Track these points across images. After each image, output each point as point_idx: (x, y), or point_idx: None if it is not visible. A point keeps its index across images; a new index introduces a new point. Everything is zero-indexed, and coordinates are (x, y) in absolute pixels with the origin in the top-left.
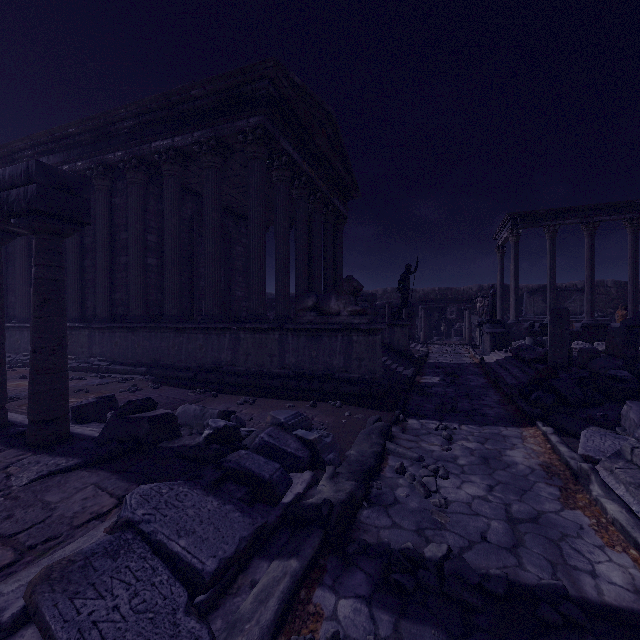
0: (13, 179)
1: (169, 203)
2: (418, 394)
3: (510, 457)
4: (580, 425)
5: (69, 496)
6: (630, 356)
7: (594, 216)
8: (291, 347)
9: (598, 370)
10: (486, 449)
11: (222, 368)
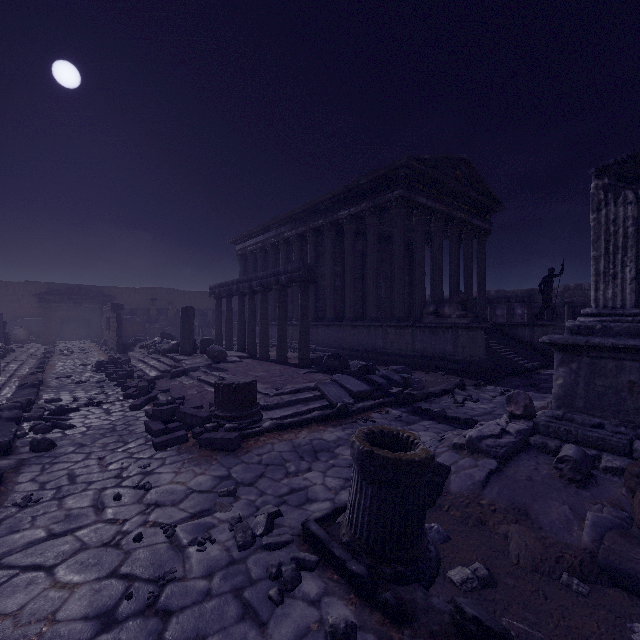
0: (294, 269)
1: (347, 249)
2: (519, 377)
3: None
4: None
5: (317, 376)
6: None
7: None
8: (419, 338)
9: None
10: None
11: (377, 351)
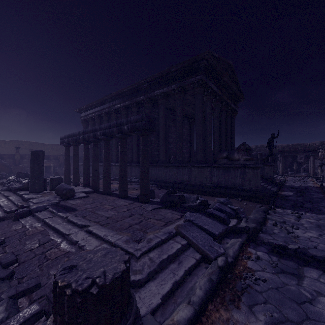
0: (137, 119)
1: (161, 115)
2: (280, 199)
3: None
4: None
5: (165, 214)
6: None
7: None
8: (215, 174)
9: None
10: (319, 222)
11: (184, 183)
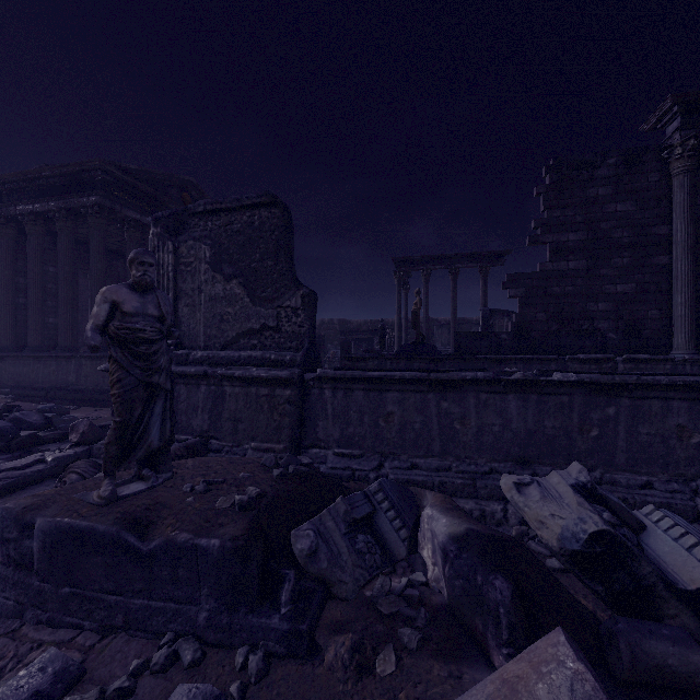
0: None
1: (31, 256)
2: None
3: None
4: None
5: None
6: None
7: (456, 263)
8: None
9: None
10: None
11: (69, 387)
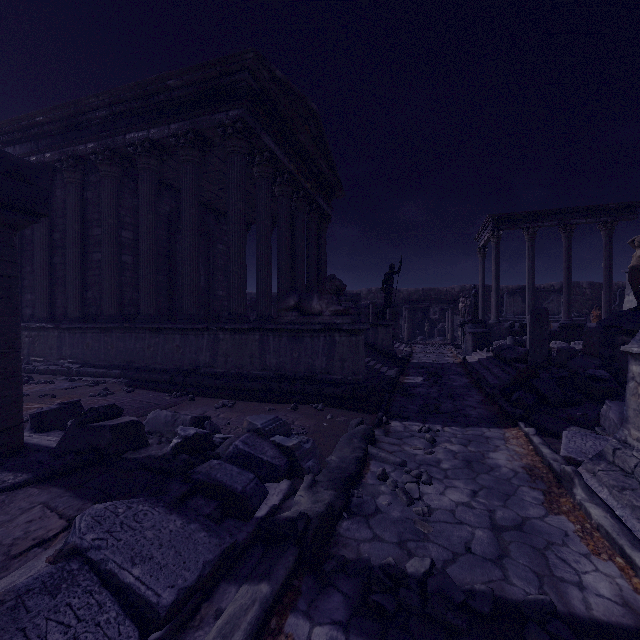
0: None
1: (144, 198)
2: (401, 395)
3: (493, 460)
4: (561, 425)
5: (11, 519)
6: (607, 356)
7: (571, 219)
8: (272, 348)
9: (577, 369)
10: (469, 452)
11: (200, 370)
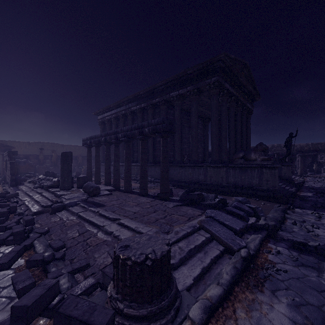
0: (158, 122)
1: (177, 116)
2: (299, 199)
3: None
4: None
5: (187, 210)
6: None
7: None
8: (231, 174)
9: None
10: None
11: (200, 182)
